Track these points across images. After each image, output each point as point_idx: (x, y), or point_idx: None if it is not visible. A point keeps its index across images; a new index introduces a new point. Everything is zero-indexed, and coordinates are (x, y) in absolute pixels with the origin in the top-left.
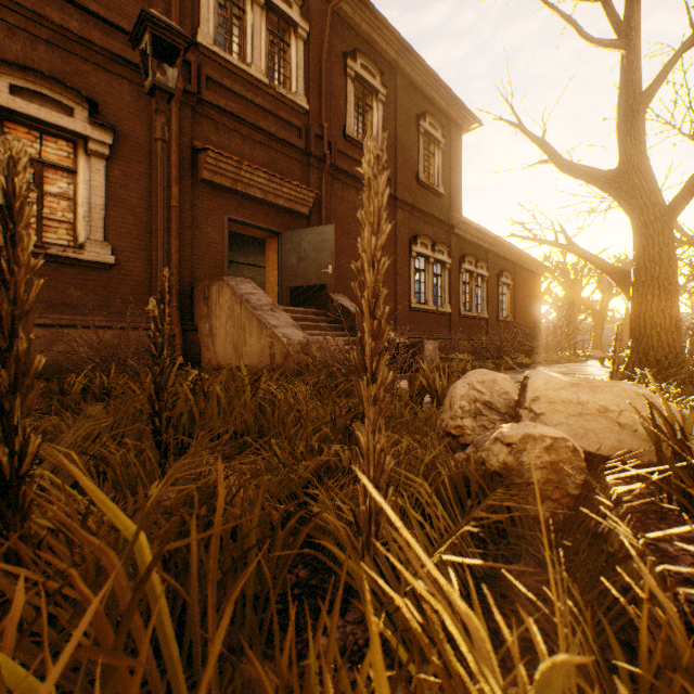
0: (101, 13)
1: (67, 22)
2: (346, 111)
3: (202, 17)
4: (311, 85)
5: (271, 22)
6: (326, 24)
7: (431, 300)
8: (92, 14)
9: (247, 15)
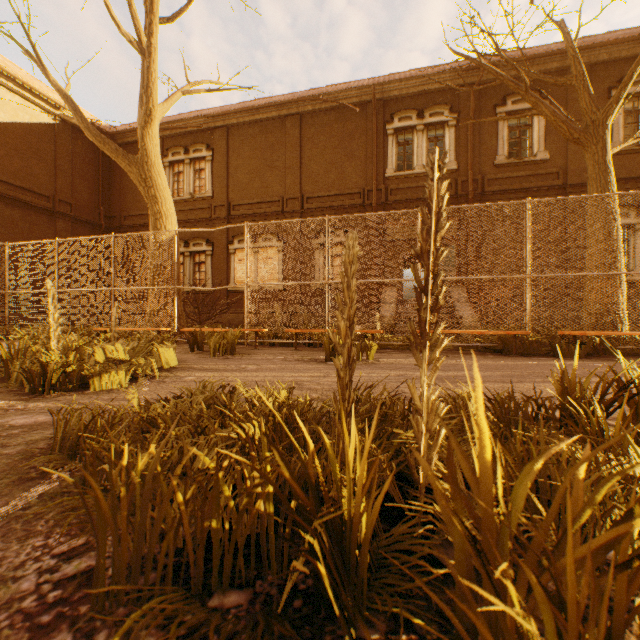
0: (348, 192)
1: (339, 203)
2: (497, 146)
3: (388, 163)
4: (460, 150)
5: (433, 129)
6: (470, 104)
7: (638, 270)
8: (346, 194)
9: (414, 141)
